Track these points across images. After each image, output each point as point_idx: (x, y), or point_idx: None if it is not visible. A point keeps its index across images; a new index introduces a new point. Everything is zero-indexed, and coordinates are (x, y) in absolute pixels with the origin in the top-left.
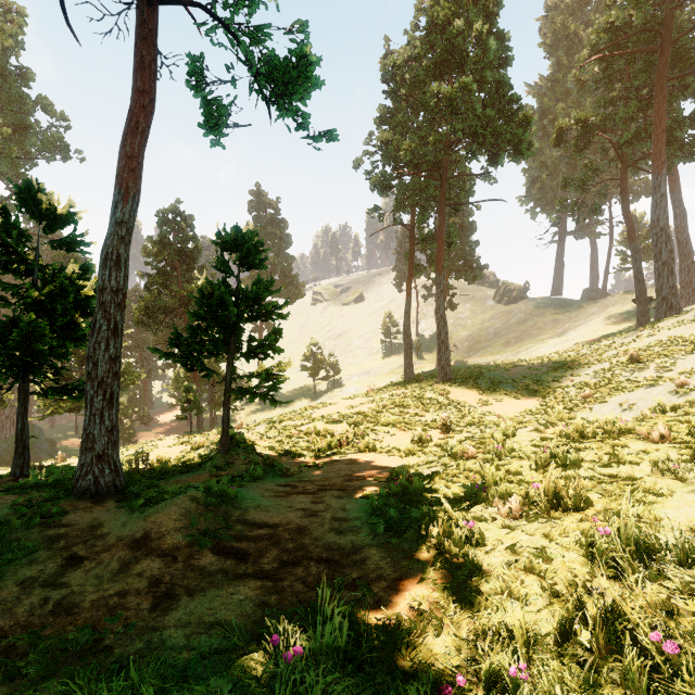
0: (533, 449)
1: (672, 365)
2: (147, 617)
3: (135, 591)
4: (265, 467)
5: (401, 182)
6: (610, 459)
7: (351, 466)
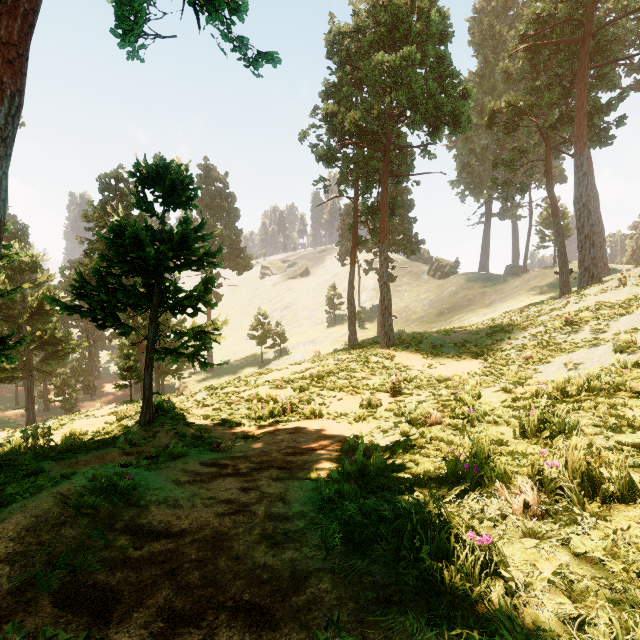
0: (511, 412)
1: (606, 327)
2: None
3: None
4: (193, 440)
5: (345, 155)
6: (618, 424)
7: (295, 435)
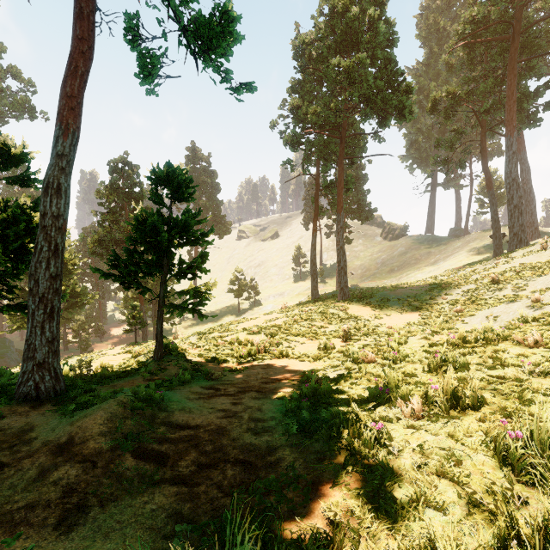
0: (424, 354)
1: (525, 285)
2: (49, 535)
3: (45, 502)
4: (193, 372)
5: (308, 140)
6: (494, 362)
7: (267, 370)
